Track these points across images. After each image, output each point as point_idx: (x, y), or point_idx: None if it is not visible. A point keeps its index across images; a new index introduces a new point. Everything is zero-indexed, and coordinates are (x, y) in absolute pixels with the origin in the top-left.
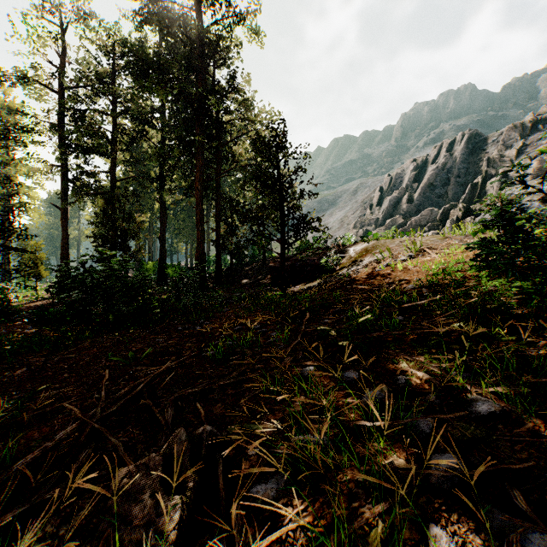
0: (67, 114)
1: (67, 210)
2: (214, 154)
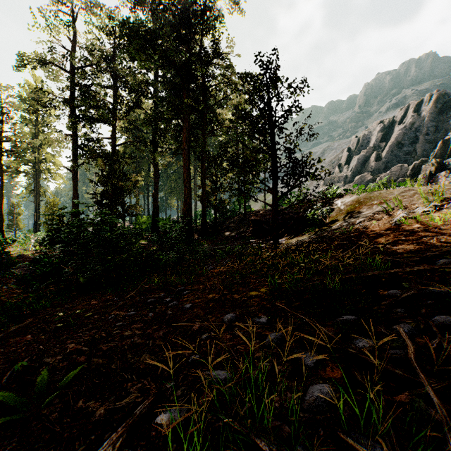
0: (75, 89)
1: (77, 172)
2: (199, 118)
